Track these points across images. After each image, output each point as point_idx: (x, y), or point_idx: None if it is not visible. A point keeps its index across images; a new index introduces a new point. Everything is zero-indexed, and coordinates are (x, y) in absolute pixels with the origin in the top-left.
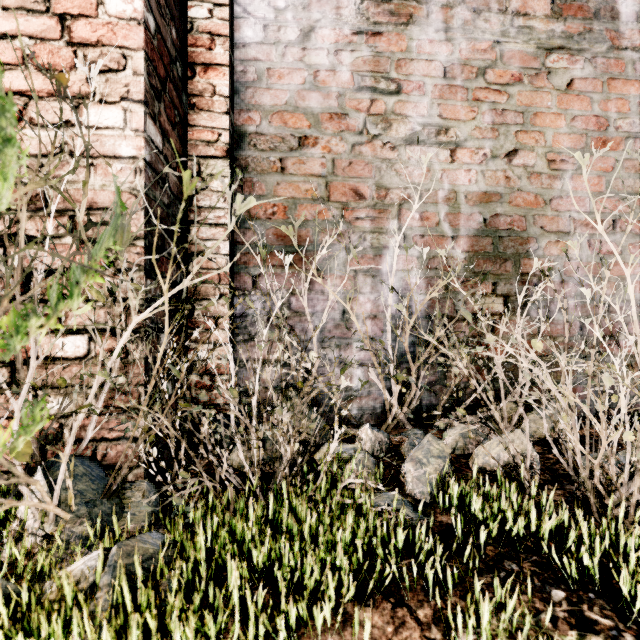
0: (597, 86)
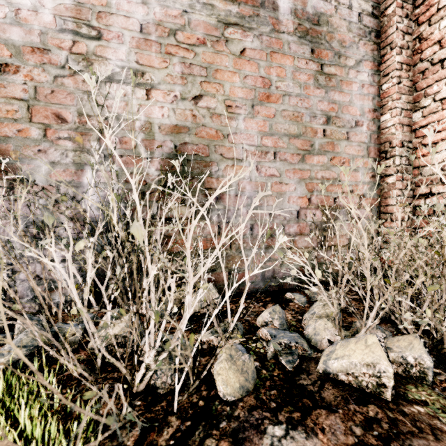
0: (263, 56)
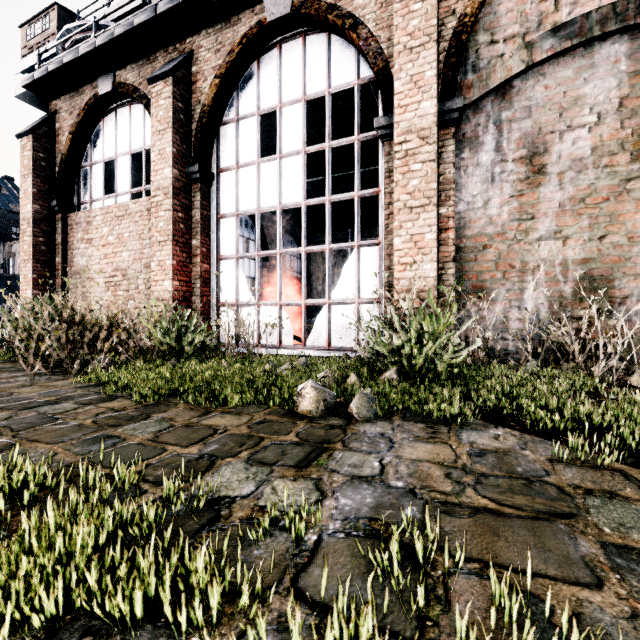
0: None
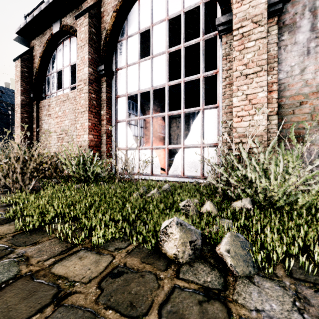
0: None
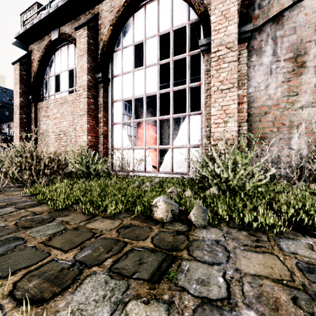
0: None
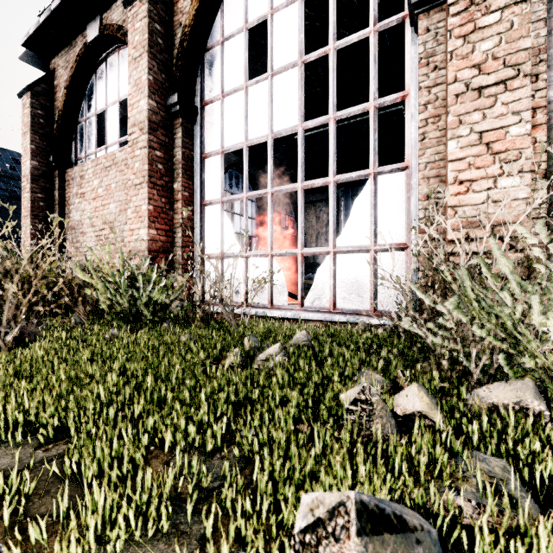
0: None
